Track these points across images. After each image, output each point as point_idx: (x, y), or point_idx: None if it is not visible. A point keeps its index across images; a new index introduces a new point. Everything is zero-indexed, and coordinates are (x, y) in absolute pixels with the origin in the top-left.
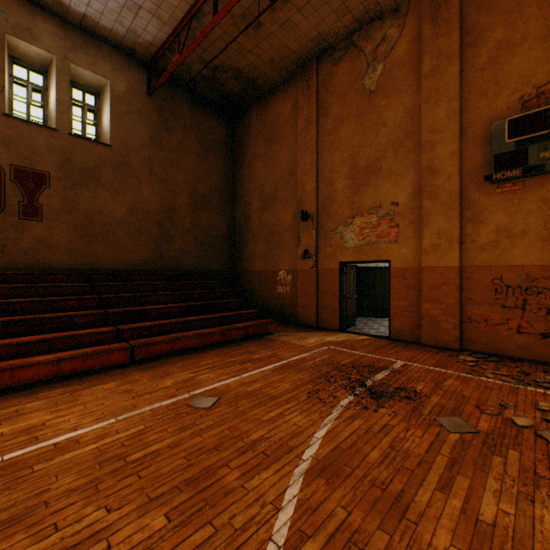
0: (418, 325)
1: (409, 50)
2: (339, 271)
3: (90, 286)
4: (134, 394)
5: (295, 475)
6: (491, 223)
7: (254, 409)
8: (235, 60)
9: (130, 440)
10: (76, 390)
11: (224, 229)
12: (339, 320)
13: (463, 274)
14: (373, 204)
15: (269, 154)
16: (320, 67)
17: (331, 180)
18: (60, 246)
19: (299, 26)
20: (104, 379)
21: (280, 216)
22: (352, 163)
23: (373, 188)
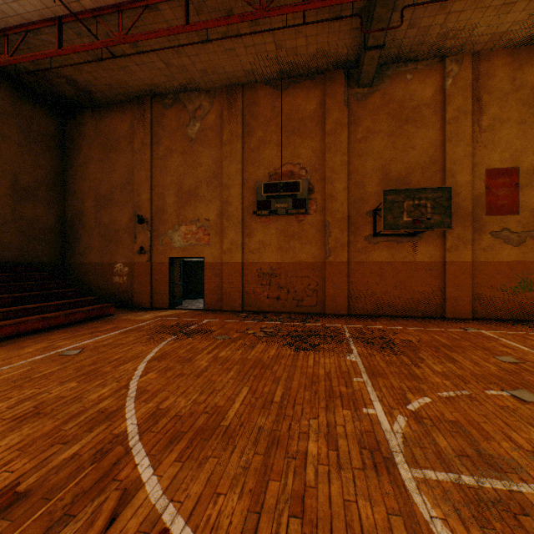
0: (221, 299)
1: (216, 121)
2: (169, 264)
3: None
4: (2, 359)
5: (143, 362)
6: (257, 238)
7: (112, 349)
8: (73, 73)
9: (25, 373)
10: None
11: (53, 221)
12: (169, 300)
13: (244, 267)
14: (194, 217)
15: (106, 160)
16: (154, 105)
17: (163, 194)
18: None
19: (137, 73)
20: None
21: (117, 216)
22: (179, 186)
23: (194, 207)
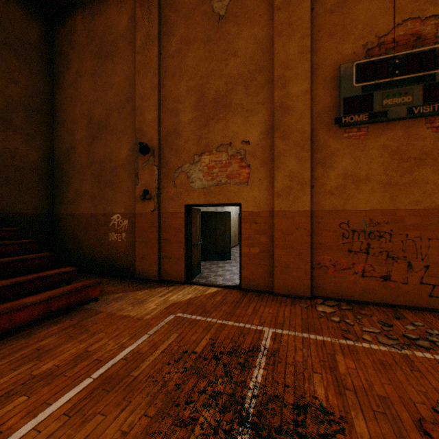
0: (269, 273)
1: None
2: (185, 215)
3: None
4: None
5: None
6: (340, 167)
7: None
8: None
9: None
10: None
11: (36, 159)
12: (185, 270)
13: (314, 219)
14: (223, 140)
15: (99, 72)
16: None
17: (176, 110)
18: None
19: None
20: None
21: (114, 148)
22: (200, 93)
23: (223, 123)
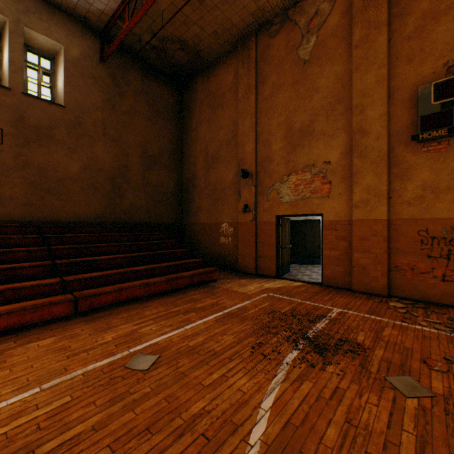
0: (348, 273)
1: (340, 22)
2: (275, 223)
3: (41, 238)
4: (69, 352)
5: None
6: (418, 179)
7: (196, 370)
8: (182, 32)
9: (48, 420)
10: (7, 349)
11: (173, 186)
12: (275, 267)
13: (391, 226)
14: (307, 162)
15: (213, 119)
16: (258, 40)
17: (268, 141)
18: (13, 199)
19: None
20: (42, 334)
21: (223, 174)
22: (288, 126)
23: (307, 148)
